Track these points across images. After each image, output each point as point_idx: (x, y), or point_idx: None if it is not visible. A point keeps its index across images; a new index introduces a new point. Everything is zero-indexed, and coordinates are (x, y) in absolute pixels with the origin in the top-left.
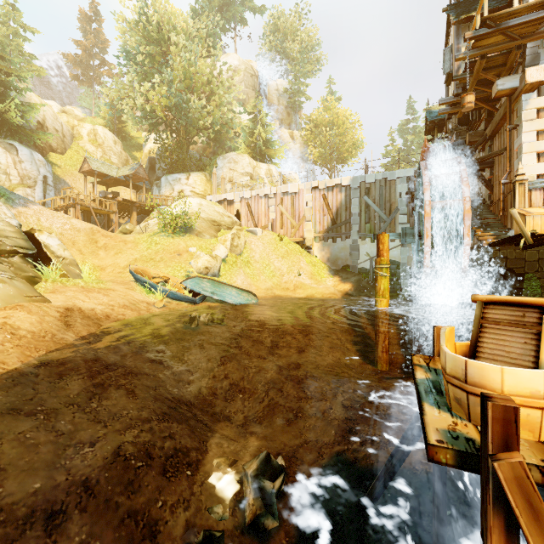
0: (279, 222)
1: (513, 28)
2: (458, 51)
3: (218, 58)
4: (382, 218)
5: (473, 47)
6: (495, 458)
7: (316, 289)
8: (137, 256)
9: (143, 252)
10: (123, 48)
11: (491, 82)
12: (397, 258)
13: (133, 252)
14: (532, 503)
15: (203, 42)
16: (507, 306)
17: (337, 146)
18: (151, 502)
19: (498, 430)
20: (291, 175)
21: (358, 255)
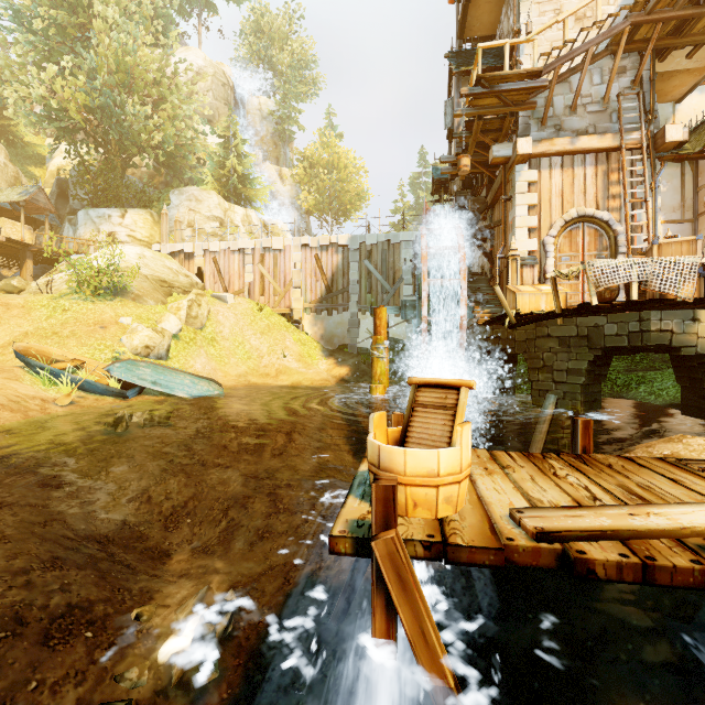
0: (258, 286)
1: (506, 93)
2: (459, 106)
3: (173, 51)
4: (386, 288)
5: (471, 105)
6: (375, 538)
7: (305, 374)
8: (28, 328)
9: (40, 323)
10: (7, 3)
11: (490, 146)
12: (402, 337)
13: (22, 321)
14: (401, 575)
15: (148, 24)
16: (435, 388)
17: (338, 195)
18: (18, 686)
19: (380, 510)
20: (278, 225)
21: (357, 332)
